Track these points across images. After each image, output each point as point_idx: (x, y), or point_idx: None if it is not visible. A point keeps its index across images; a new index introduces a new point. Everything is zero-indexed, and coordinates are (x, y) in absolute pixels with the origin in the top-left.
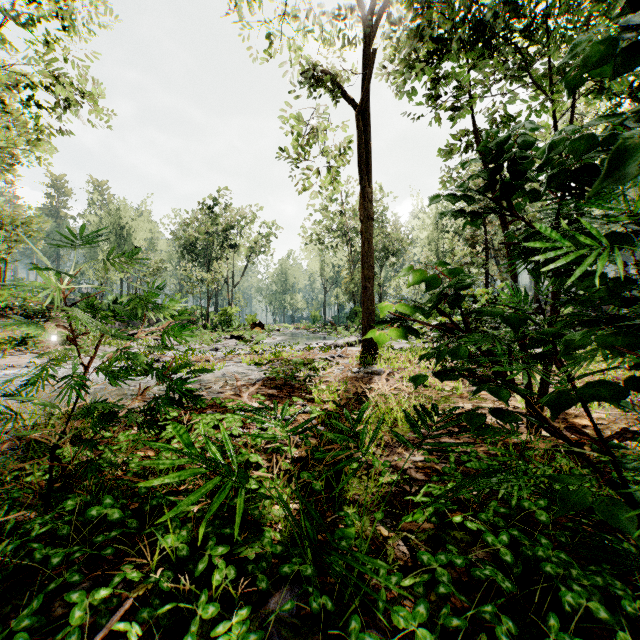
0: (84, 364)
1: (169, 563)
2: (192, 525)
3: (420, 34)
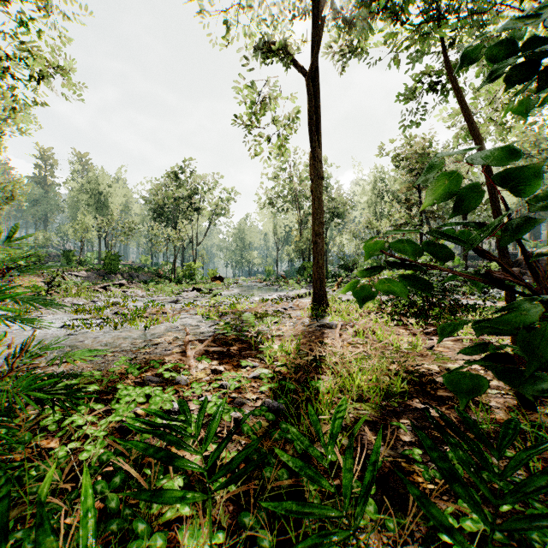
0: None
1: None
2: None
3: None
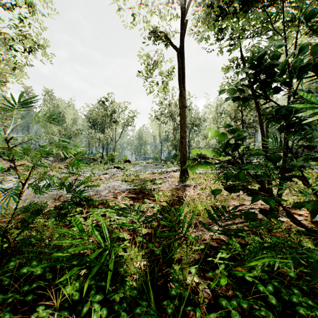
0: (21, 182)
1: (68, 303)
2: (83, 278)
3: (212, 6)
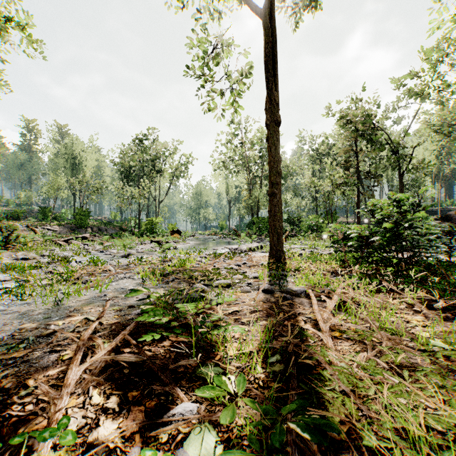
0: None
1: None
2: None
3: None
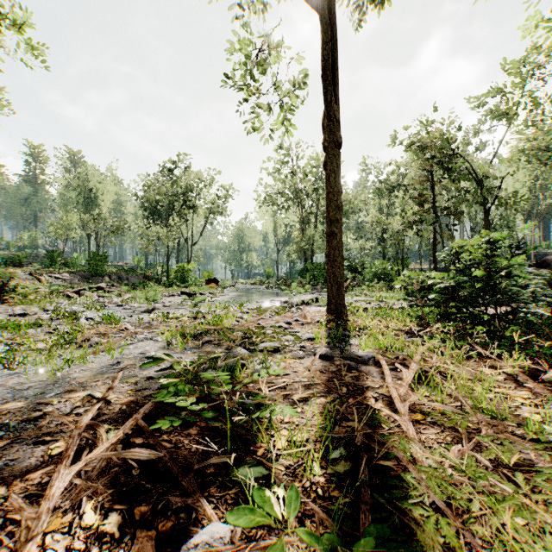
0: None
1: None
2: None
3: None
